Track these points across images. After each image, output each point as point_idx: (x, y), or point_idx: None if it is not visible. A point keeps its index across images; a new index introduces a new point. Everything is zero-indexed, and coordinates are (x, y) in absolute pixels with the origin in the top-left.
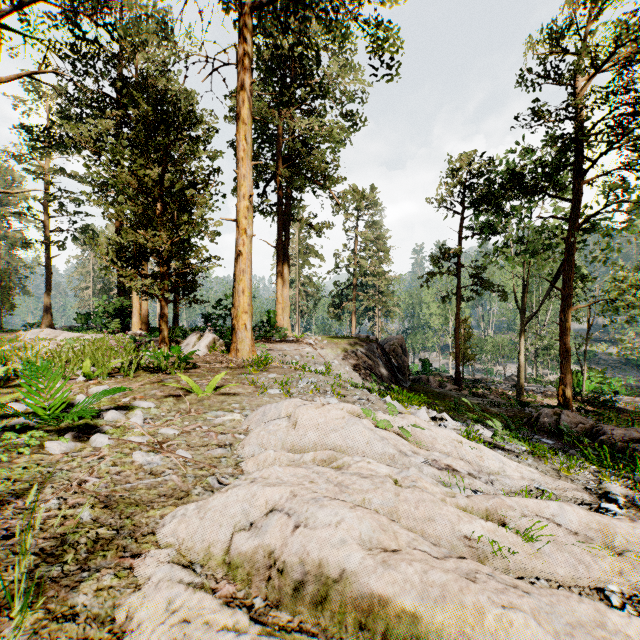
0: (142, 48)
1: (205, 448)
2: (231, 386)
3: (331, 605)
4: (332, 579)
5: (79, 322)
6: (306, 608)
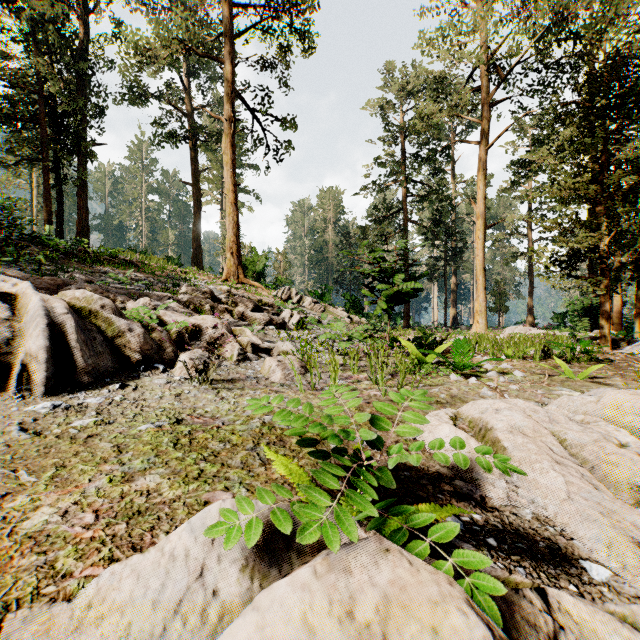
0: (609, 27)
1: (525, 399)
2: (615, 379)
3: (485, 438)
4: (488, 429)
5: (555, 321)
6: (479, 438)
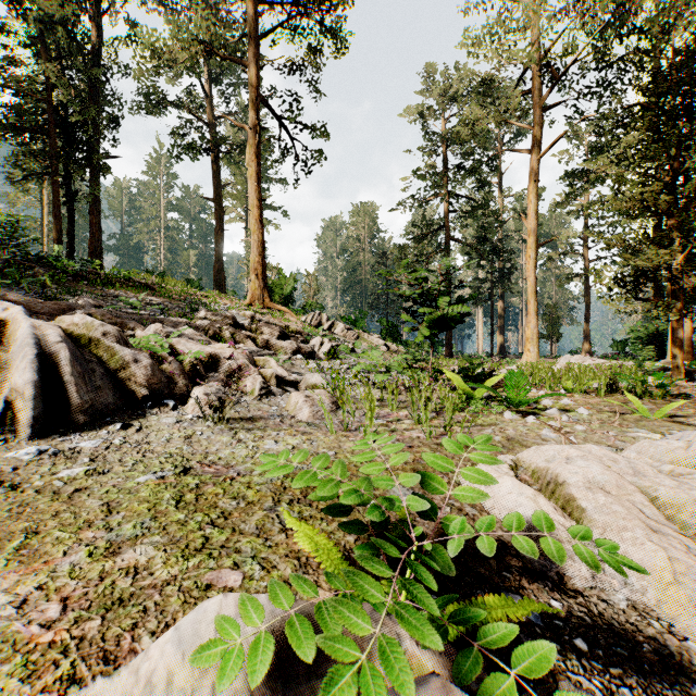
0: (677, 19)
1: (595, 443)
2: None
3: (555, 495)
4: (559, 483)
5: (614, 349)
6: (548, 494)
